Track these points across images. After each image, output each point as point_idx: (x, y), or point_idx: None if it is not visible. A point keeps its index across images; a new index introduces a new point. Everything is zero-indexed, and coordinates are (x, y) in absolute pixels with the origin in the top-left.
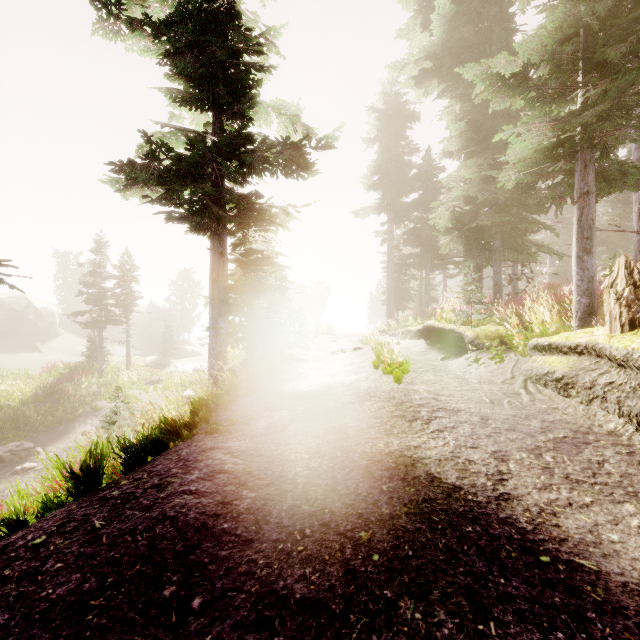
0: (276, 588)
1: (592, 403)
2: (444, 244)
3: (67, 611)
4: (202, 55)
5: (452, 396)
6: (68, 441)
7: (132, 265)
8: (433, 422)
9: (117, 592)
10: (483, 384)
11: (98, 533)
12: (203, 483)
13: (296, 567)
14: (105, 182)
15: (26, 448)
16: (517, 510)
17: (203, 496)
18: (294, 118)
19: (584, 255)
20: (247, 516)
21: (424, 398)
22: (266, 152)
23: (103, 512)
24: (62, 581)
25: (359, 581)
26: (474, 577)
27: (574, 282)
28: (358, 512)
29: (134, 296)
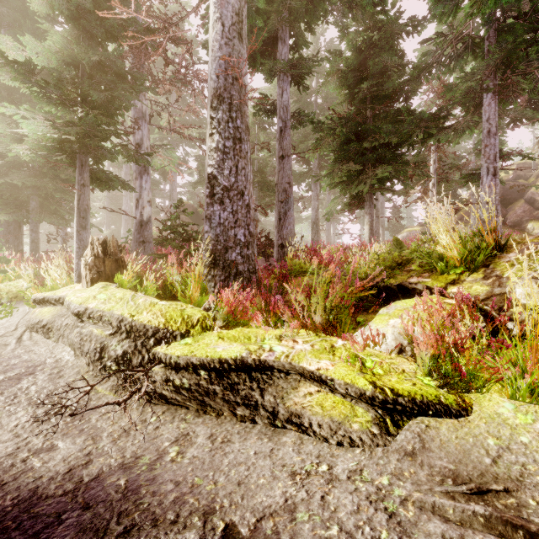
0: None
1: (59, 340)
2: None
3: None
4: None
5: None
6: None
7: None
8: None
9: None
10: None
11: None
12: None
13: None
14: None
15: None
16: None
17: None
18: None
19: (81, 230)
20: None
21: None
22: None
23: None
24: None
25: None
26: None
27: (75, 249)
28: None
29: None
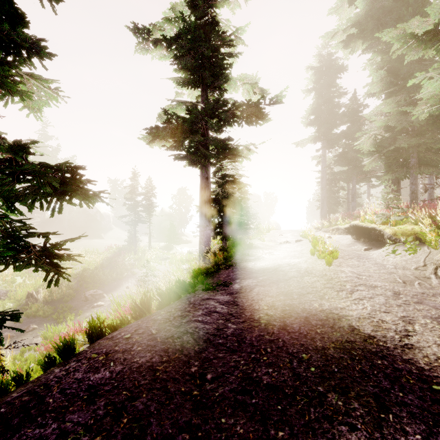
0: (252, 376)
1: None
2: (367, 163)
3: (147, 369)
4: (196, 54)
5: (371, 276)
6: (119, 291)
7: (152, 186)
8: (355, 293)
9: (169, 365)
10: (398, 269)
11: (155, 336)
12: (205, 317)
13: (263, 367)
14: (141, 139)
15: (98, 293)
16: (418, 355)
17: (206, 324)
18: (253, 85)
19: None
20: (232, 337)
21: (349, 276)
22: (235, 110)
23: (155, 326)
24: (142, 356)
25: (302, 380)
26: (380, 389)
27: None
28: (301, 343)
29: (153, 205)
